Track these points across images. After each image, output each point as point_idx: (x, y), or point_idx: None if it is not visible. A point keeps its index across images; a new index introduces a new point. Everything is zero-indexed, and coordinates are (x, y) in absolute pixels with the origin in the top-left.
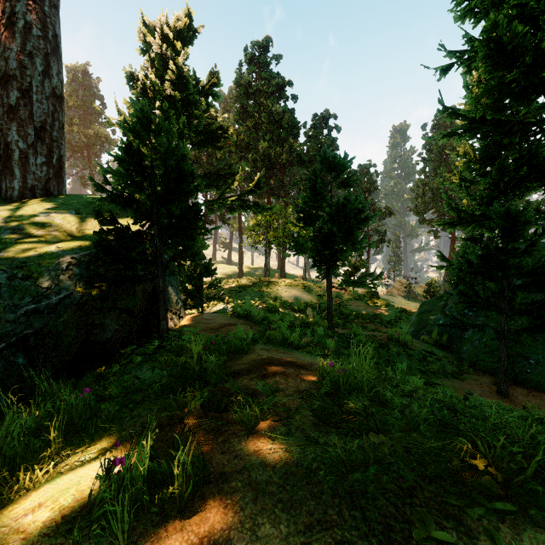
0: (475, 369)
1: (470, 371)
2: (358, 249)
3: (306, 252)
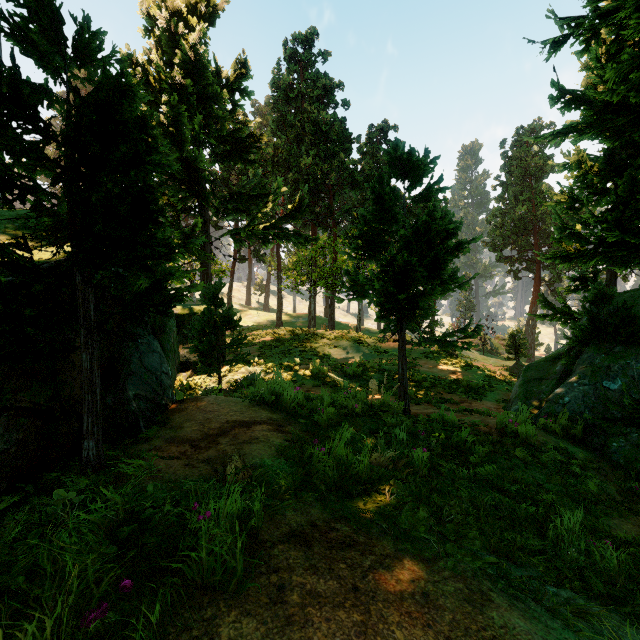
0: None
1: None
2: (445, 291)
3: (368, 296)
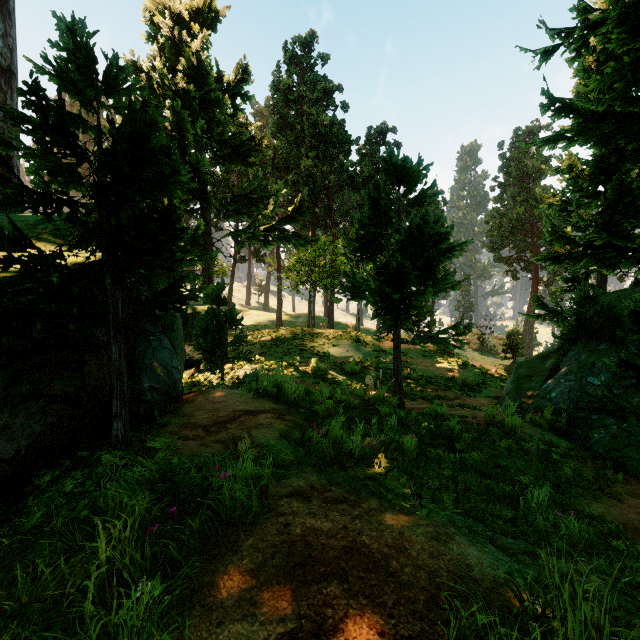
0: (619, 470)
1: (618, 478)
2: (438, 291)
3: (365, 296)
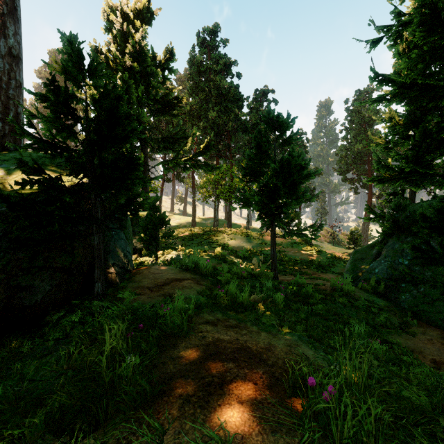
0: (417, 319)
1: (415, 323)
2: (300, 202)
3: (252, 205)
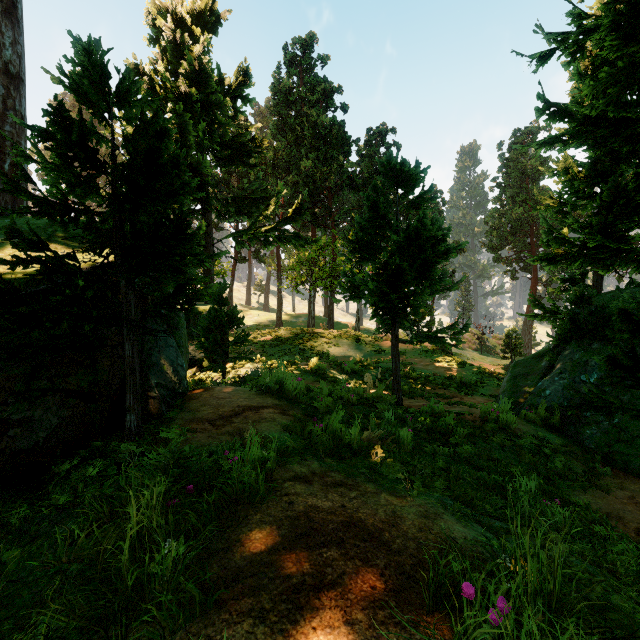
0: (609, 465)
1: (607, 472)
2: (435, 292)
3: (364, 296)
